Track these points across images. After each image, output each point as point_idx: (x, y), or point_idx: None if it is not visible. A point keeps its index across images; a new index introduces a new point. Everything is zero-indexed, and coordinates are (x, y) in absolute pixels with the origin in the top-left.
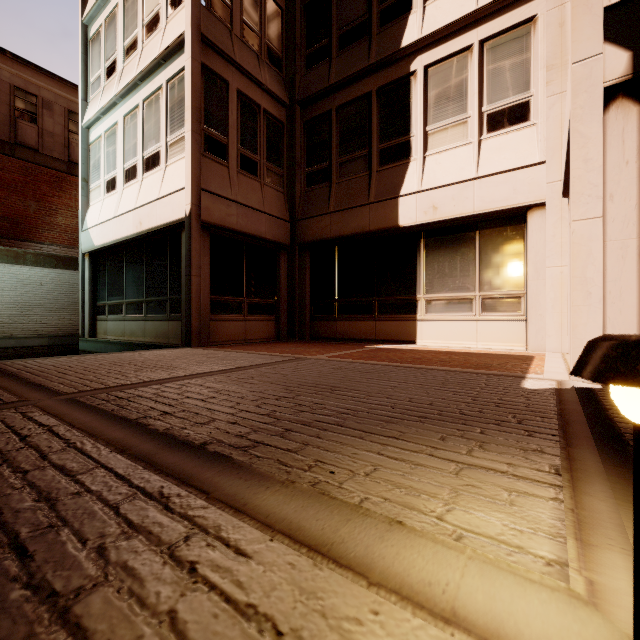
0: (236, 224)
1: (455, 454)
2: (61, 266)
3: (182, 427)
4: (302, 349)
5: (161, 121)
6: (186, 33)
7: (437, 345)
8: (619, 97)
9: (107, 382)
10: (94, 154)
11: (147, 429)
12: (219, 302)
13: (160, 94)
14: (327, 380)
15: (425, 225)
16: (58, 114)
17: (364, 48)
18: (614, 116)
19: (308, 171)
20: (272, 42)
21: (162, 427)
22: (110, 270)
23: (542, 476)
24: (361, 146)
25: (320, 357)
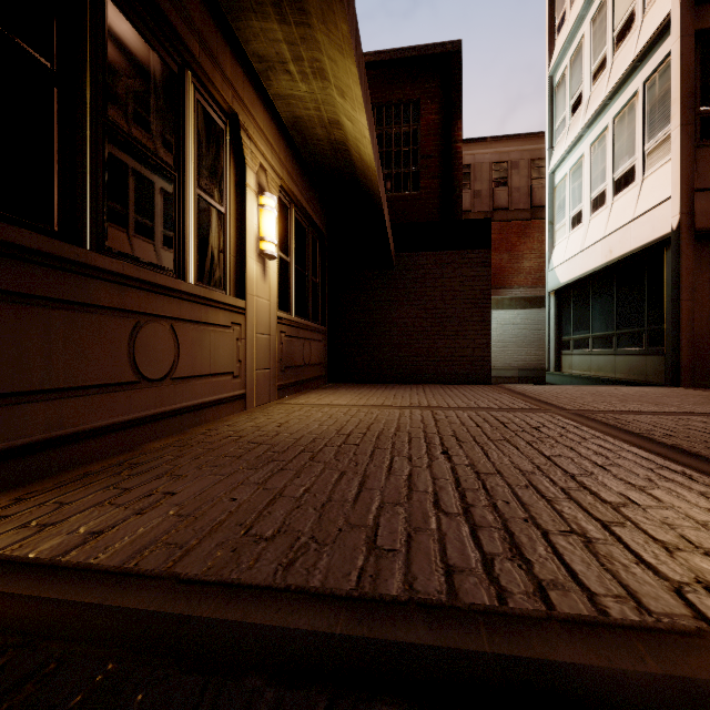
0: None
1: None
2: (528, 306)
3: (690, 446)
4: None
5: (635, 131)
6: (672, 13)
7: None
8: None
9: (597, 407)
10: (559, 195)
11: (654, 441)
12: None
13: (634, 102)
14: None
15: None
16: (522, 168)
17: None
18: None
19: None
20: None
21: (668, 442)
22: (575, 305)
23: None
24: None
25: None
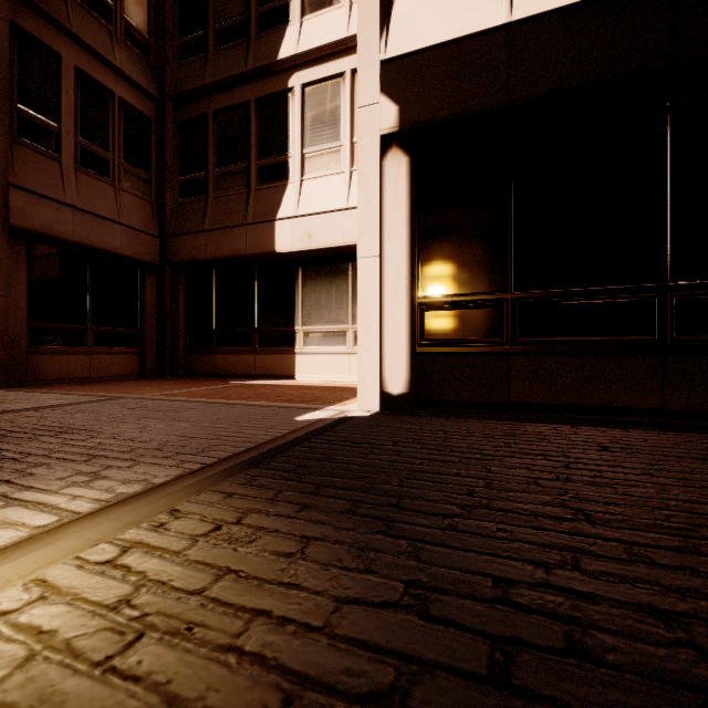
0: (72, 234)
1: (39, 492)
2: None
3: None
4: (146, 387)
5: None
6: None
7: (314, 380)
8: (394, 146)
9: None
10: None
11: None
12: (46, 331)
13: None
14: (86, 422)
15: (303, 253)
16: None
17: (242, 51)
18: (391, 163)
19: (182, 180)
20: (134, 19)
21: None
22: None
23: (86, 505)
24: (239, 160)
25: (146, 396)
